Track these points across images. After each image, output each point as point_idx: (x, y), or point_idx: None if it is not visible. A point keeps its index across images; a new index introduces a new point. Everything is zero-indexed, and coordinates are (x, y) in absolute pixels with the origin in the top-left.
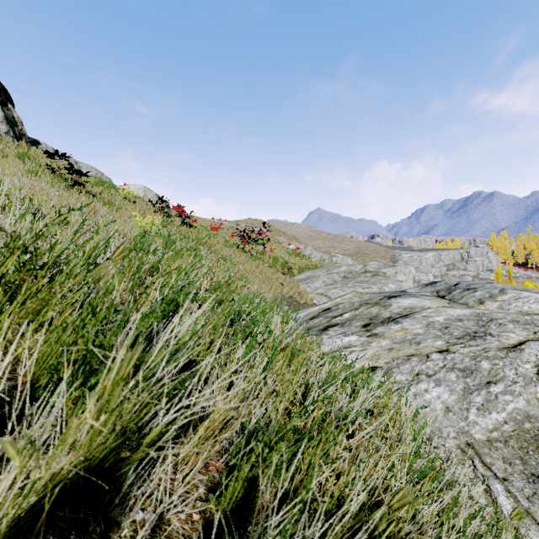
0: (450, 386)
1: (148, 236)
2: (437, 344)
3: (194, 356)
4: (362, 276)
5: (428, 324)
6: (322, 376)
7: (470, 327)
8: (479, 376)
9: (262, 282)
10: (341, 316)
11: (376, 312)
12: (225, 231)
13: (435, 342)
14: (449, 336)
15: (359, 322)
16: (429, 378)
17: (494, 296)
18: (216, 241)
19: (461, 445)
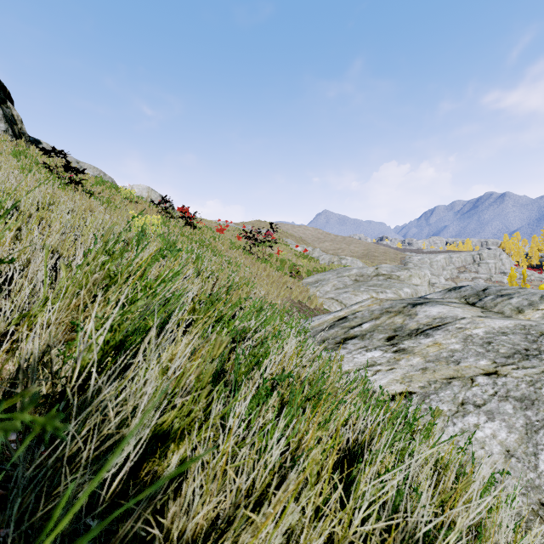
0: (507, 420)
1: (147, 237)
2: (481, 363)
3: (163, 428)
4: (374, 280)
5: (465, 338)
6: (358, 427)
7: (518, 342)
8: (543, 407)
9: (269, 286)
10: (360, 326)
11: (401, 322)
12: (231, 233)
13: (479, 361)
14: (494, 354)
15: (381, 334)
16: (477, 409)
17: (535, 304)
18: (221, 242)
19: (533, 506)
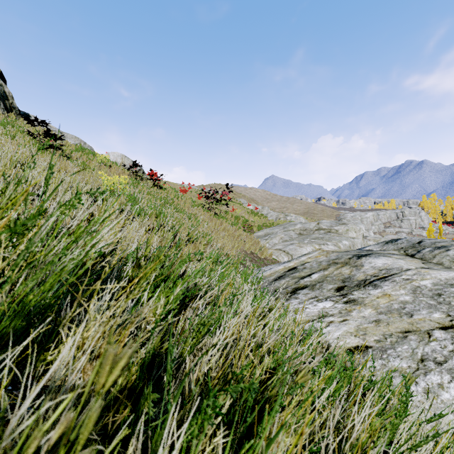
0: None
1: (115, 194)
2: (435, 316)
3: None
4: (316, 233)
5: (414, 290)
6: (334, 420)
7: None
8: None
9: (225, 239)
10: (309, 276)
11: (348, 272)
12: (193, 193)
13: (432, 314)
14: (447, 306)
15: (330, 284)
16: (439, 367)
17: None
18: (183, 201)
19: None
